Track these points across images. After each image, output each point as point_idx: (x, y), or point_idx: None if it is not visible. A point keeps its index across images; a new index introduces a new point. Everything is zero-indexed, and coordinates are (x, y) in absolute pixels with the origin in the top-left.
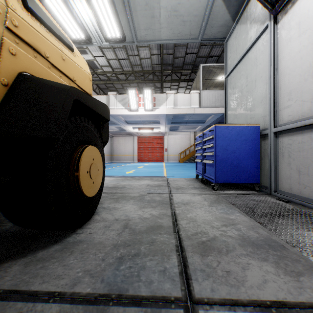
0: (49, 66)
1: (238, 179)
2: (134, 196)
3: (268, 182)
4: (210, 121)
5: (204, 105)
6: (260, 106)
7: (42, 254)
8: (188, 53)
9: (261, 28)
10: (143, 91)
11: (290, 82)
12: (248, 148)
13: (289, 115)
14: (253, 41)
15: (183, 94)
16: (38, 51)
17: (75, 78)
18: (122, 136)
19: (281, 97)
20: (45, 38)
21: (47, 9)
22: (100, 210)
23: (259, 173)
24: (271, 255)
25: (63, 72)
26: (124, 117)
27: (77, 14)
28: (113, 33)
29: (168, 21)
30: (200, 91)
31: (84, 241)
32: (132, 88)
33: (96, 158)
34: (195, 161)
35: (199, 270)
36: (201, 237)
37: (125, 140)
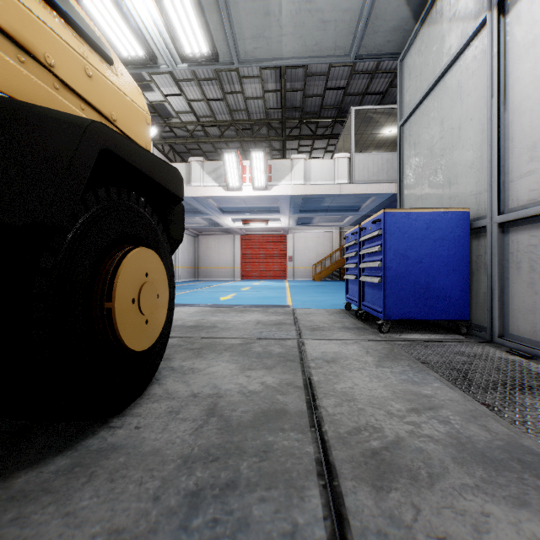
0: (56, 86)
1: (428, 312)
2: (231, 345)
3: (487, 318)
4: (368, 207)
5: (358, 179)
6: (470, 175)
7: (26, 481)
8: (330, 88)
9: (473, 27)
10: (250, 154)
11: (532, 125)
12: (447, 254)
13: (530, 189)
14: (454, 54)
15: (320, 160)
16: (30, 50)
17: (115, 117)
18: (214, 234)
19: (513, 156)
20: (46, 27)
21: (75, 1)
22: (163, 374)
23: (469, 302)
24: (532, 489)
25: (88, 100)
26: (218, 200)
27: (130, 11)
28: (195, 46)
29: (296, 23)
30: (351, 154)
31: (121, 448)
32: (231, 150)
33: (153, 272)
34: (341, 278)
35: (375, 531)
36: (370, 440)
37: (219, 242)
